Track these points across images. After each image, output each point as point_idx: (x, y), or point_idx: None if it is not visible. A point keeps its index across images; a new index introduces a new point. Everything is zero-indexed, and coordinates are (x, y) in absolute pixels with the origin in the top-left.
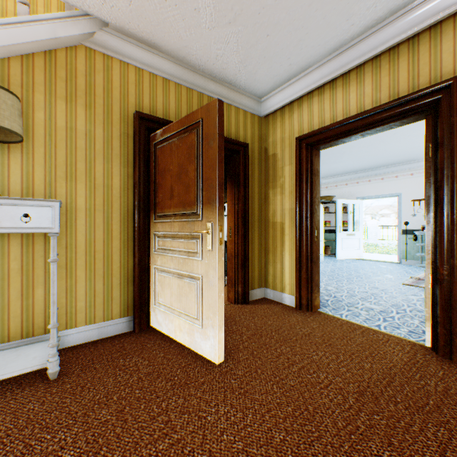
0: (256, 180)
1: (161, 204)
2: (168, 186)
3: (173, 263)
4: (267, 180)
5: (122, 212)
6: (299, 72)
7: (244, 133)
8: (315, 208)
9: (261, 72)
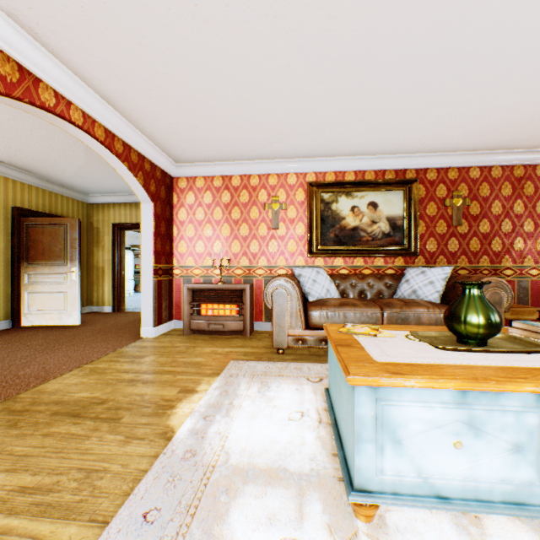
0: (86, 241)
1: (34, 257)
2: (42, 249)
3: (46, 288)
4: (93, 241)
5: (6, 261)
6: (115, 193)
7: (78, 214)
8: (124, 260)
9: (93, 189)
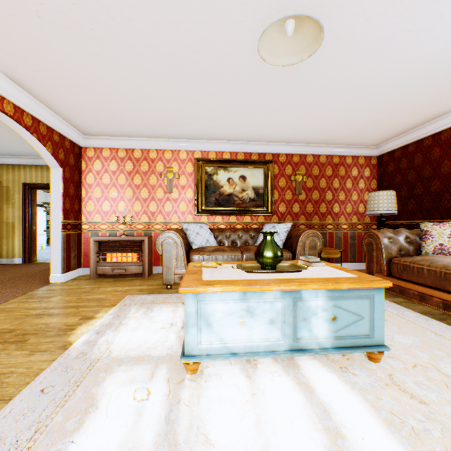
0: None
1: None
2: None
3: None
4: (3, 199)
5: None
6: (25, 156)
7: None
8: (35, 216)
9: (2, 151)
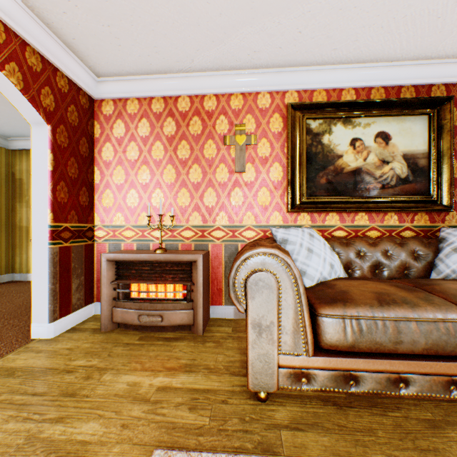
0: (5, 195)
1: None
2: None
3: None
4: (15, 196)
5: None
6: None
7: None
8: None
9: (7, 128)
